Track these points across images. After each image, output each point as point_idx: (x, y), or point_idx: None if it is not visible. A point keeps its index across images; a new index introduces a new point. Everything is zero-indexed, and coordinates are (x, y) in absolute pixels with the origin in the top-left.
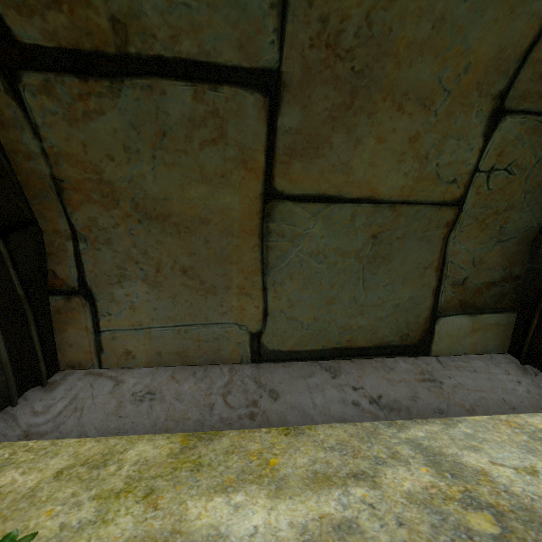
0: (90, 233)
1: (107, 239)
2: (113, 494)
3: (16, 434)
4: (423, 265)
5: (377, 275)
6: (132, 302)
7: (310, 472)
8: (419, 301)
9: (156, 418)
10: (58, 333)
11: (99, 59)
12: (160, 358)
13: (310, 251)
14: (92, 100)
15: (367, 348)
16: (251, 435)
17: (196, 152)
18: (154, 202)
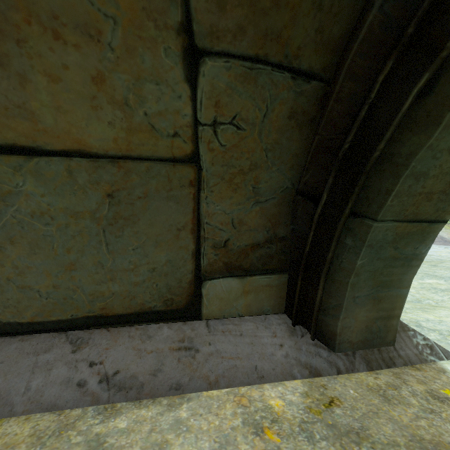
0: None
1: None
2: None
3: None
4: (176, 227)
5: (123, 238)
6: None
7: None
8: (179, 265)
9: None
10: None
11: None
12: None
13: (31, 212)
14: None
15: (128, 315)
16: None
17: None
18: None
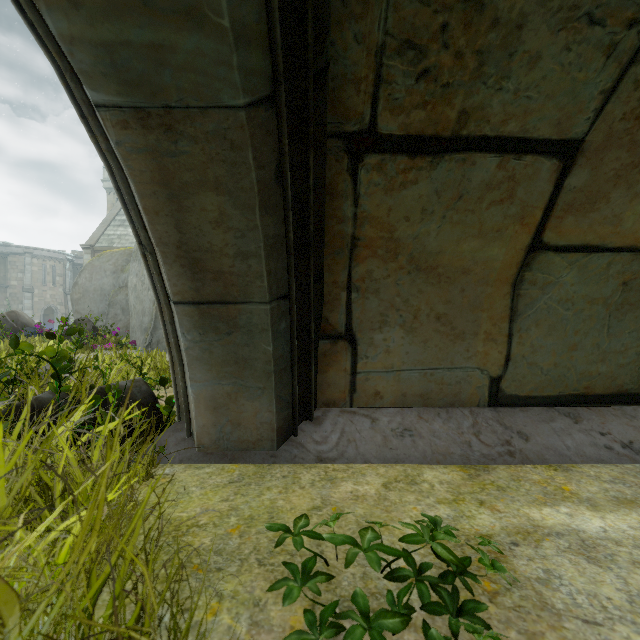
0: (362, 284)
1: (376, 289)
2: (451, 501)
3: (311, 458)
4: None
5: (623, 322)
6: (388, 346)
7: (610, 497)
8: None
9: (423, 451)
10: (321, 373)
11: (432, 141)
12: (404, 399)
13: (558, 299)
14: (412, 173)
15: (605, 396)
16: (521, 469)
17: (481, 211)
18: (428, 256)
